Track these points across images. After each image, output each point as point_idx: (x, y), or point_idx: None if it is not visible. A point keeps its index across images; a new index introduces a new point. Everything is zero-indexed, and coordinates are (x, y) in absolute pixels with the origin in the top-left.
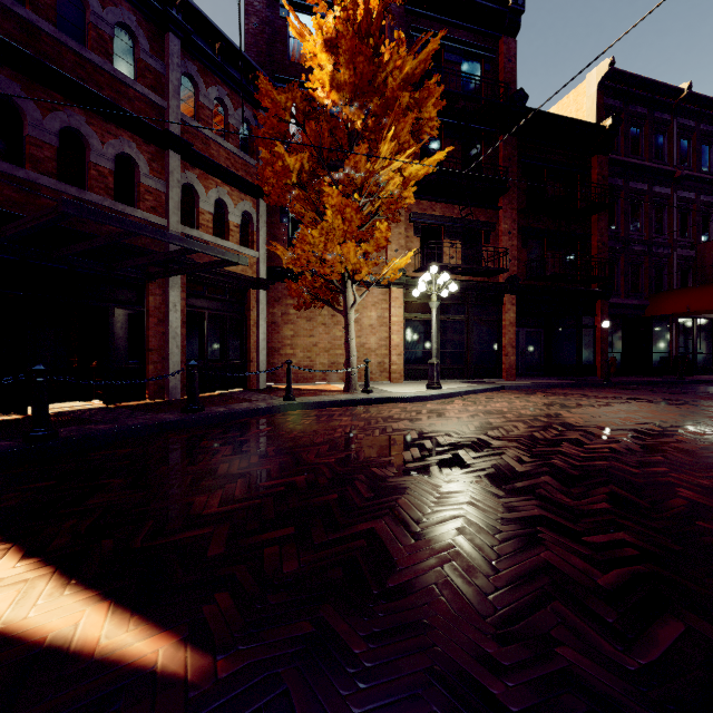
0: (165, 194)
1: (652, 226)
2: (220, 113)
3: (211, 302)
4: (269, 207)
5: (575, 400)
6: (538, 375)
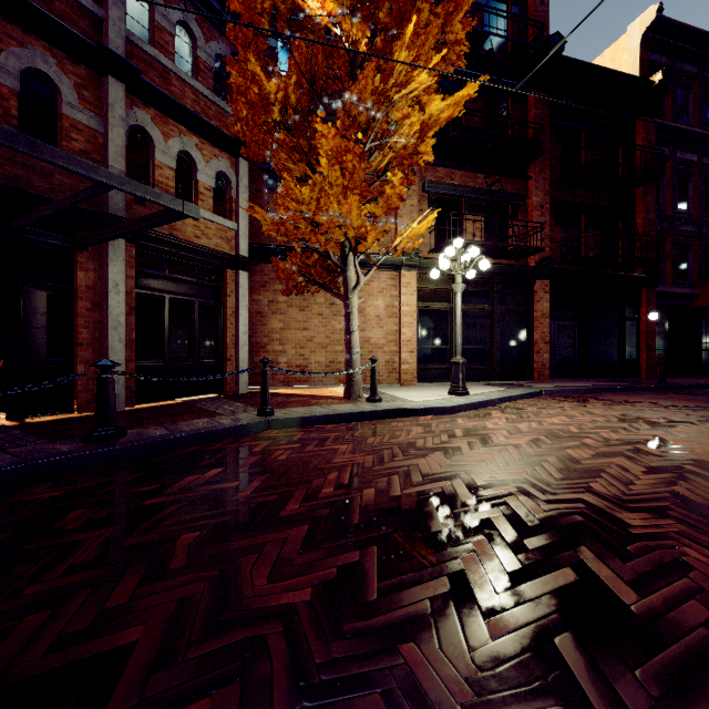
0: (103, 135)
1: (702, 203)
2: (186, 43)
3: (173, 284)
4: (253, 172)
5: (654, 412)
6: (572, 376)
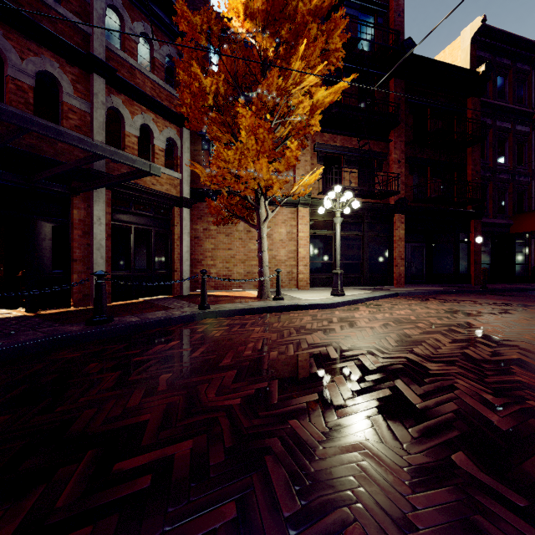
0: (90, 115)
1: (515, 158)
2: (145, 47)
3: (137, 217)
4: (192, 137)
5: (471, 307)
6: (421, 283)
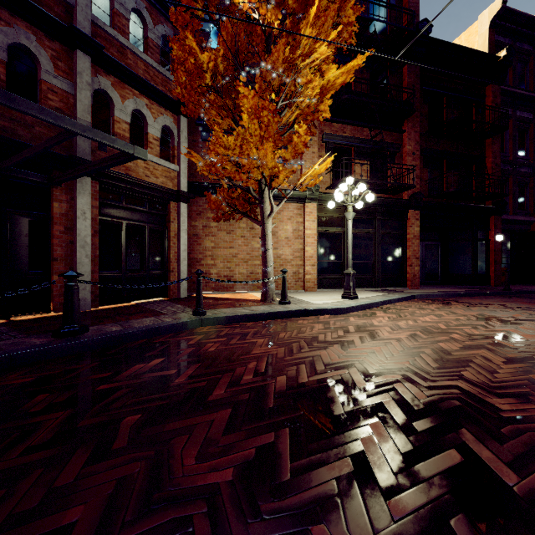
0: (73, 96)
1: None
2: (138, 26)
3: (129, 212)
4: (191, 126)
5: (503, 312)
6: (436, 284)
